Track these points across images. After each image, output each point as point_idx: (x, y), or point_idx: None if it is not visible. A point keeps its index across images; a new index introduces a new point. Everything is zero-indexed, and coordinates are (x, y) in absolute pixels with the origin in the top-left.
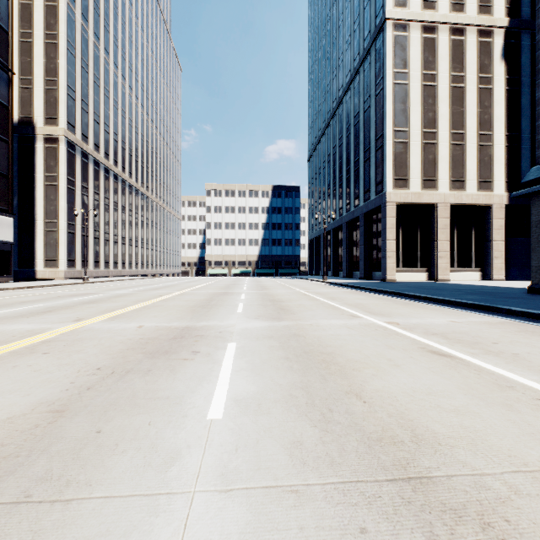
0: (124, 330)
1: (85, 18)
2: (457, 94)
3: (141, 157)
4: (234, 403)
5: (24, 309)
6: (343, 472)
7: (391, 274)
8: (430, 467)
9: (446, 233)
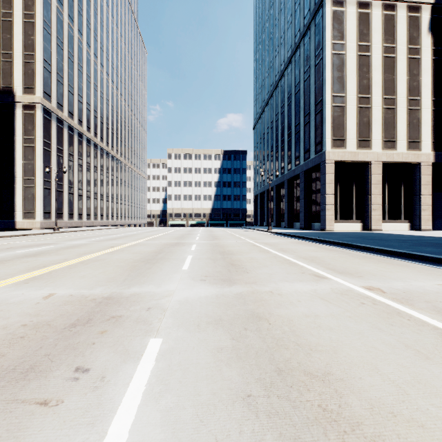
0: (19, 304)
1: (60, 2)
2: (389, 64)
3: (111, 125)
4: None
5: None
6: None
7: (330, 225)
8: None
9: (379, 188)
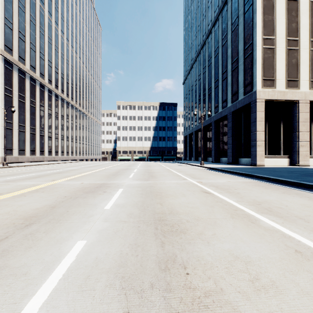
0: None
1: None
2: None
3: (71, 80)
4: None
5: None
6: None
7: (261, 160)
8: None
9: (307, 125)
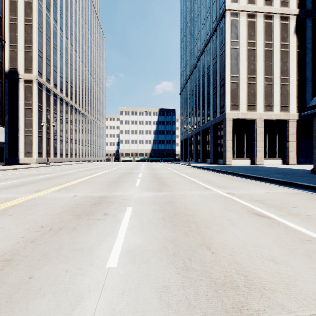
0: (64, 198)
1: (48, 10)
2: (268, 54)
3: (82, 92)
4: (126, 254)
5: (6, 183)
6: (197, 314)
7: (229, 161)
8: (259, 310)
9: (262, 136)
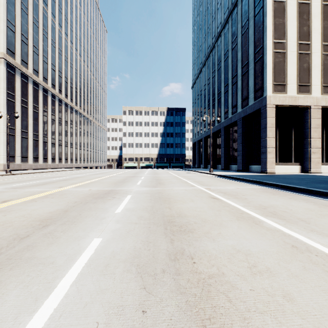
0: None
1: None
2: None
3: (75, 85)
4: None
5: None
6: None
7: (271, 167)
8: None
9: (318, 131)
